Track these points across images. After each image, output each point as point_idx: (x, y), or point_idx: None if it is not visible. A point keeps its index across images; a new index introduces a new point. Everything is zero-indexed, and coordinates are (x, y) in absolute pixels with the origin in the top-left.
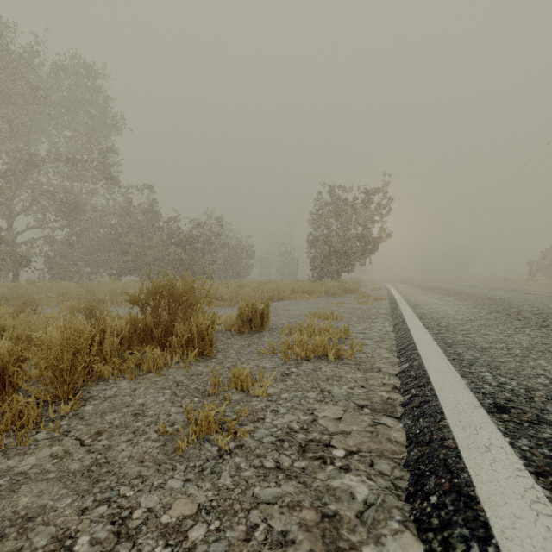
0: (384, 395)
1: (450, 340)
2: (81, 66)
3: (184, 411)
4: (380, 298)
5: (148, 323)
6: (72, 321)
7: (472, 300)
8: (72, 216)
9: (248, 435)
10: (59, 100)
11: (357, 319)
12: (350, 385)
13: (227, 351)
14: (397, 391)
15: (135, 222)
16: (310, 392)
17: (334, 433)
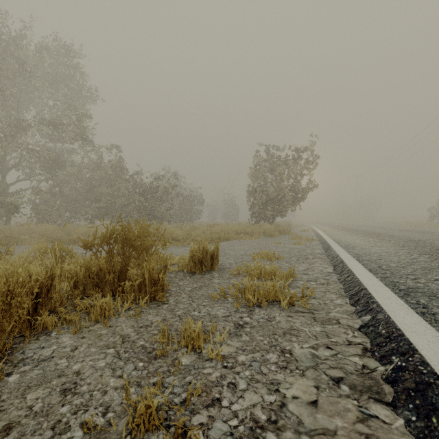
0: (357, 361)
1: (403, 286)
2: (62, 47)
3: (123, 386)
4: (311, 239)
5: (102, 268)
6: (15, 269)
7: (395, 241)
8: (54, 171)
9: (201, 435)
10: (44, 75)
11: (296, 259)
12: (312, 344)
13: (179, 295)
14: (370, 354)
15: (106, 176)
16: (270, 352)
17: (313, 431)
